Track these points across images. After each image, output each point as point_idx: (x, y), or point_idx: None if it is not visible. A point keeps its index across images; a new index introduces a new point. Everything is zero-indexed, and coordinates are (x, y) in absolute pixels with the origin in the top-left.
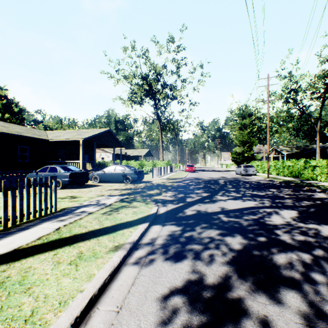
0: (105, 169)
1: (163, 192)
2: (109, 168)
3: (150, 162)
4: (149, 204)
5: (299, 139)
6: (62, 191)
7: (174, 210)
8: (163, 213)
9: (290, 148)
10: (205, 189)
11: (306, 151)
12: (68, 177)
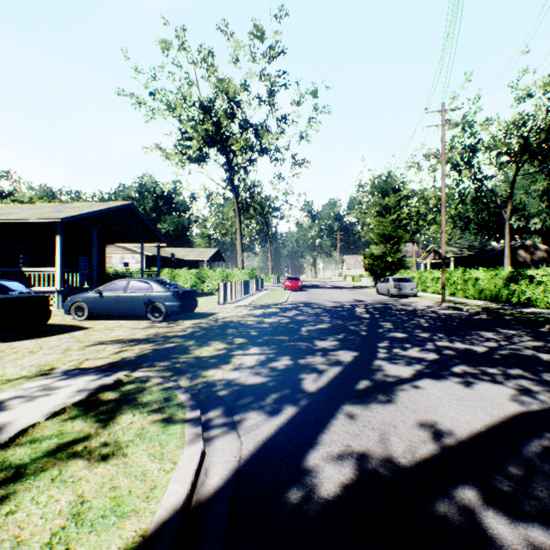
0: (104, 287)
1: (235, 350)
2: (114, 285)
3: (218, 272)
4: (176, 427)
5: (469, 234)
6: None
7: (268, 458)
8: (218, 498)
9: (459, 248)
10: (339, 335)
11: (485, 254)
12: None
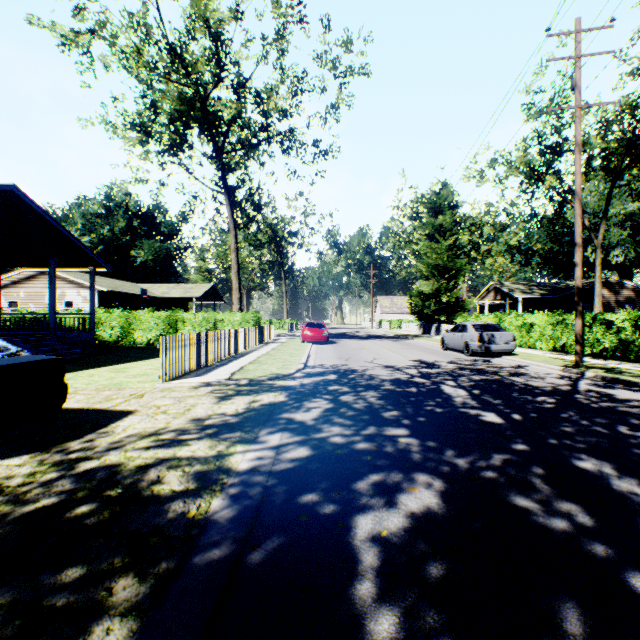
0: None
1: None
2: None
3: (200, 316)
4: None
5: (531, 269)
6: None
7: None
8: None
9: (527, 286)
10: None
11: (562, 293)
12: None
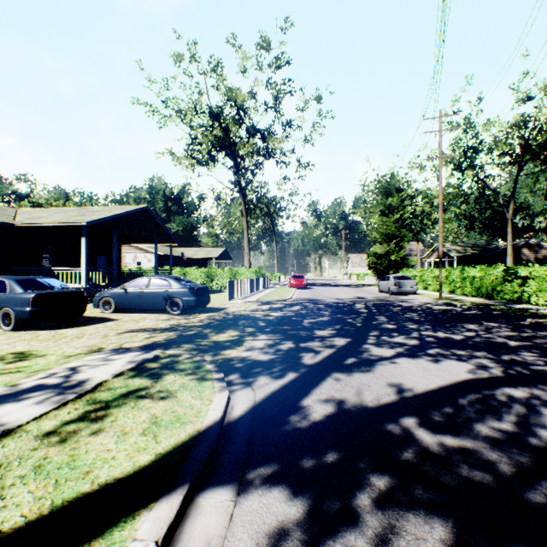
0: (128, 284)
1: (247, 336)
2: (137, 282)
3: (226, 271)
4: (207, 383)
5: (474, 232)
6: (11, 337)
7: (274, 401)
8: (242, 420)
9: (463, 247)
10: (337, 326)
11: (489, 253)
12: (30, 304)
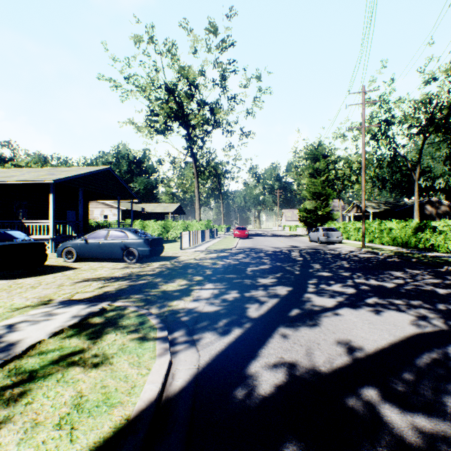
0: (89, 236)
1: (194, 285)
2: (97, 234)
3: (180, 223)
4: (149, 343)
5: (385, 192)
6: None
7: (220, 367)
8: (182, 394)
9: (377, 204)
10: (277, 274)
11: (399, 209)
12: None
